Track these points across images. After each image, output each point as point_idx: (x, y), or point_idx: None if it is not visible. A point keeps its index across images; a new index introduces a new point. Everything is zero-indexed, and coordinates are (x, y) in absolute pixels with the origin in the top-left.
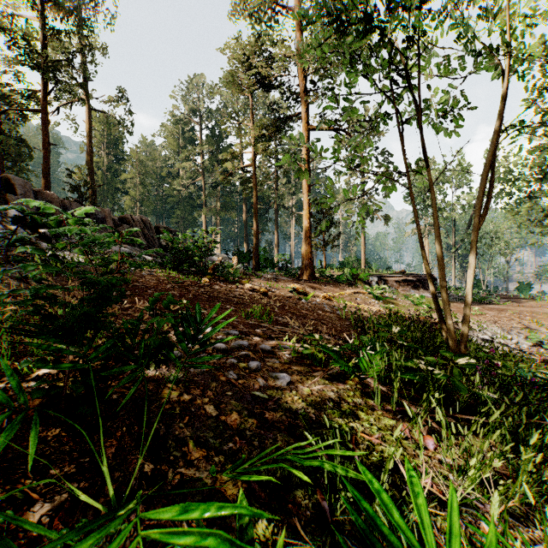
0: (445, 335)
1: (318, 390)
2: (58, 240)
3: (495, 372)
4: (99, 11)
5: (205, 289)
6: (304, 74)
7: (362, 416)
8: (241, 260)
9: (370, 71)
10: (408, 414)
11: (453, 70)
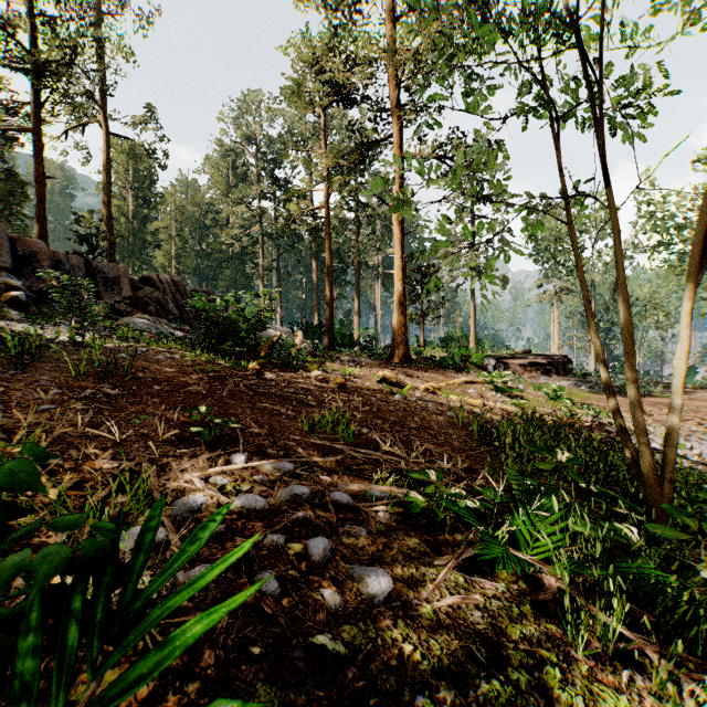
0: (631, 458)
1: (448, 607)
2: (42, 307)
3: (705, 514)
4: (119, 1)
5: (251, 381)
6: (395, 81)
7: (556, 691)
8: (309, 336)
9: (512, 30)
10: (640, 664)
11: (645, 31)
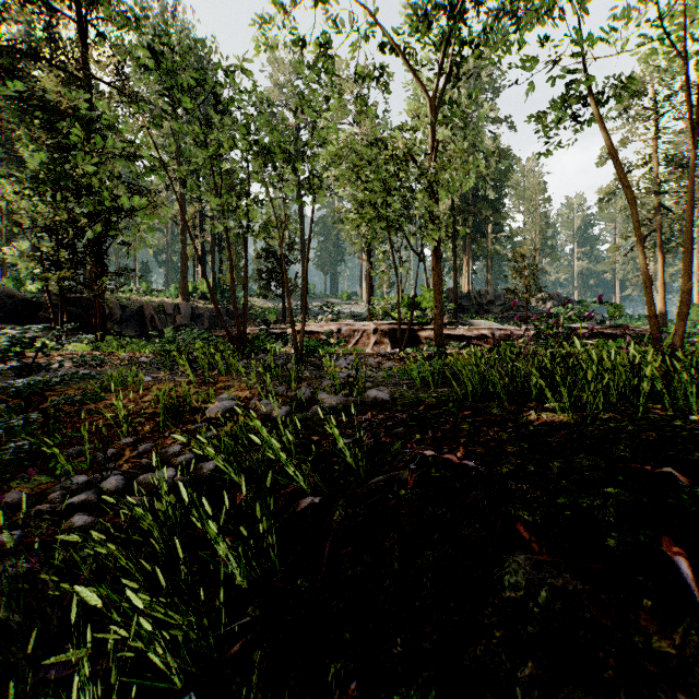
0: None
1: None
2: None
3: None
4: None
5: None
6: None
7: None
8: None
9: None
10: None
11: None
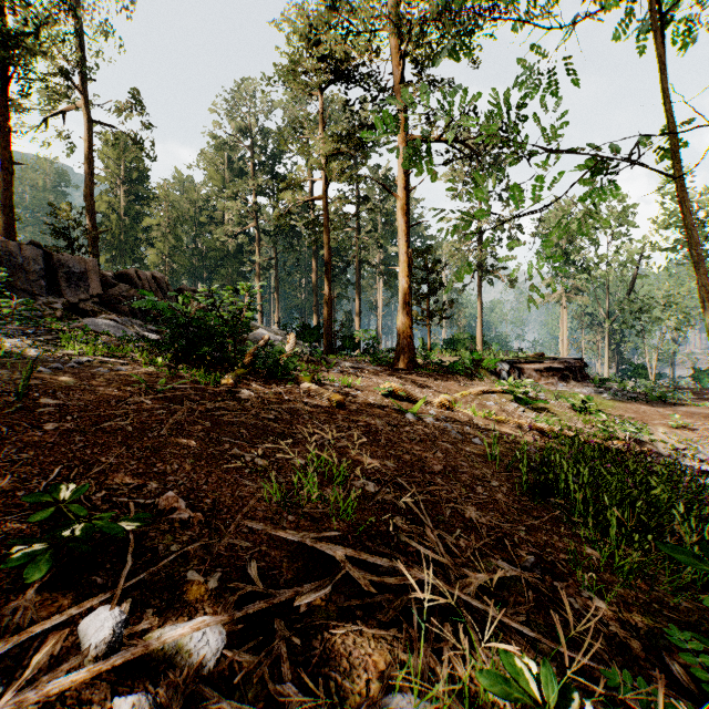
0: None
1: None
2: None
3: None
4: None
5: (216, 404)
6: (400, 56)
7: None
8: (306, 339)
9: None
10: None
11: None
